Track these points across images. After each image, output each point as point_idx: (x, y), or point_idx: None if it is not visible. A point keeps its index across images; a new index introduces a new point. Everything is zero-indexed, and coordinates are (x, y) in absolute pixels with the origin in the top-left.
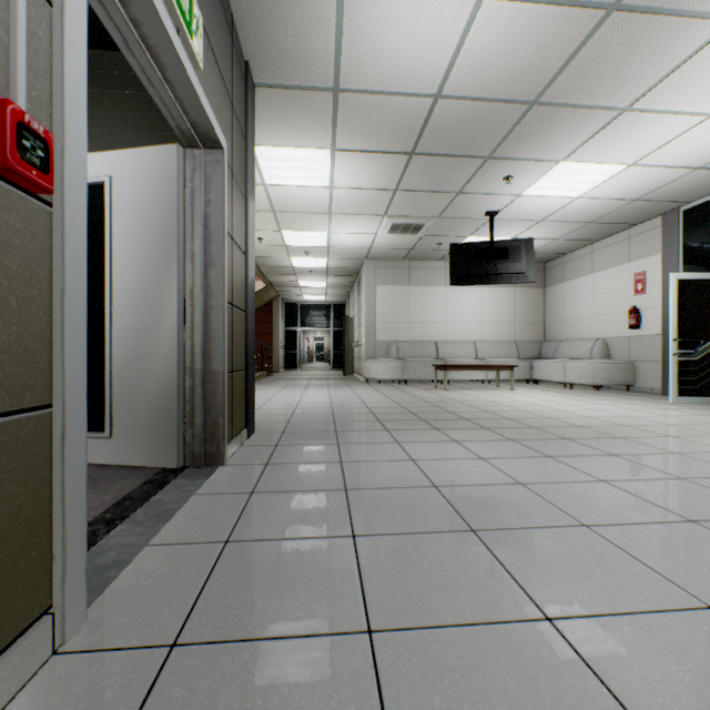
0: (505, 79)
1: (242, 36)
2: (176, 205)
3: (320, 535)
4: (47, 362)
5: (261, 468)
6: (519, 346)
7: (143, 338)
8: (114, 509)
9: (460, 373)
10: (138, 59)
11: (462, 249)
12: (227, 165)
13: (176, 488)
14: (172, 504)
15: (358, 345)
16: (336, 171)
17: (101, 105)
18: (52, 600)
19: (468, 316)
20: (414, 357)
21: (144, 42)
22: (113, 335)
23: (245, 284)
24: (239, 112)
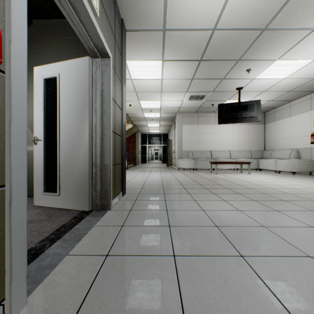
0: (249, 17)
1: (119, 5)
2: (88, 85)
3: (155, 254)
4: (0, 161)
5: (127, 212)
6: (252, 153)
7: (73, 149)
8: (56, 232)
9: (223, 165)
10: (66, 10)
11: (224, 106)
12: (112, 66)
13: (86, 222)
14: (83, 230)
15: (174, 152)
16: (164, 71)
17: (58, 44)
18: (4, 296)
19: (226, 138)
20: (200, 158)
21: (68, 0)
22: (60, 148)
23: (121, 123)
24: (118, 42)
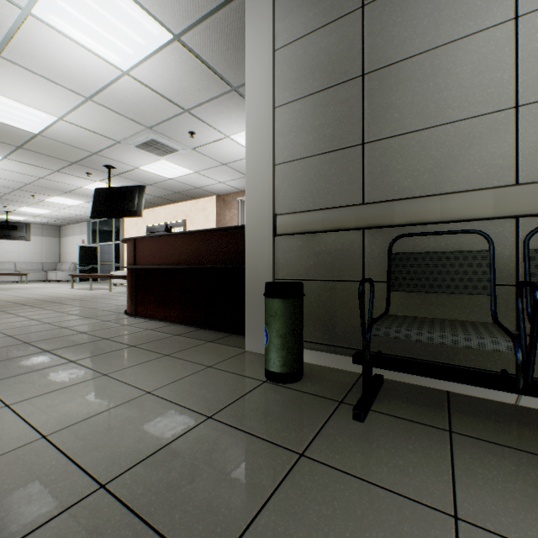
0: None
1: None
2: None
3: None
4: None
5: None
6: (45, 265)
7: None
8: None
9: (3, 278)
10: None
11: None
12: None
13: None
14: None
15: None
16: None
17: None
18: None
19: (12, 249)
20: None
21: None
22: None
23: None
24: None
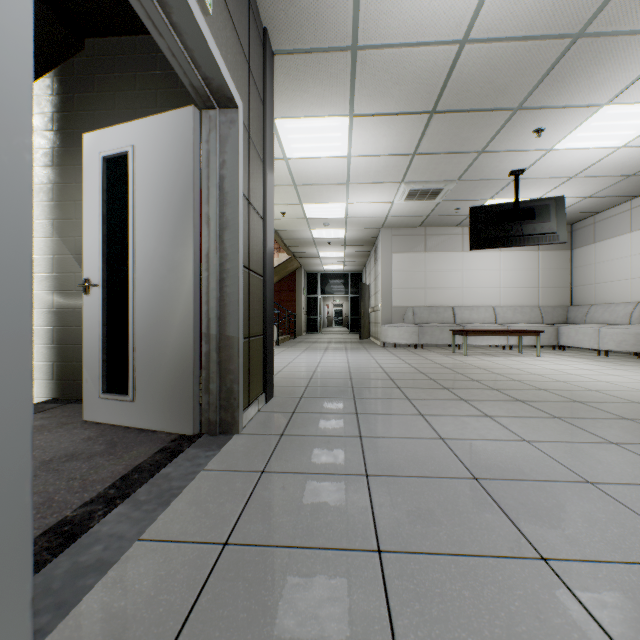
0: (545, 9)
1: None
2: (192, 168)
3: (336, 545)
4: None
5: (275, 440)
6: (543, 311)
7: (162, 304)
8: (120, 483)
9: (479, 338)
10: None
11: (482, 211)
12: (243, 127)
13: (187, 460)
14: (178, 481)
15: (375, 311)
16: (354, 139)
17: (134, 87)
18: None
19: (487, 281)
20: (430, 322)
21: None
22: (136, 301)
23: (263, 249)
24: (256, 76)
